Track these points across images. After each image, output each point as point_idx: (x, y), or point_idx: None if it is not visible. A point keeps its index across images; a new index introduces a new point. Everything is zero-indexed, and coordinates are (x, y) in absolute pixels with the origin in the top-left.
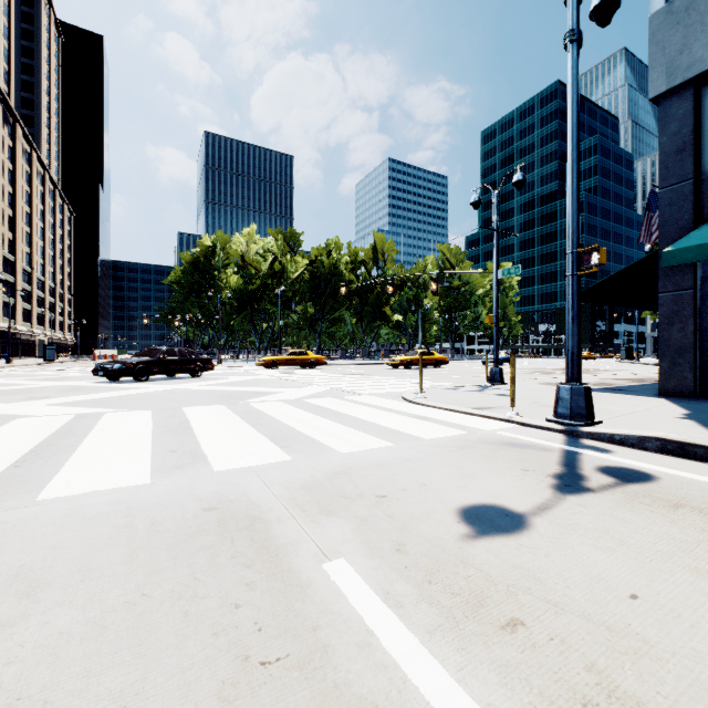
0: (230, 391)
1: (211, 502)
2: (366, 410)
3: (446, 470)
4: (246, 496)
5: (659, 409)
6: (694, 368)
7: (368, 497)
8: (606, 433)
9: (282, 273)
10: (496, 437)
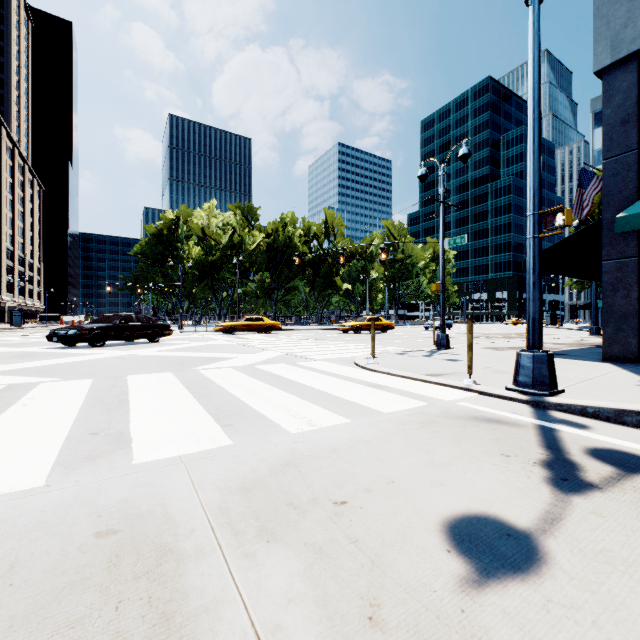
0: (183, 356)
1: (112, 520)
2: (319, 378)
3: (414, 457)
4: (163, 506)
5: (615, 376)
6: (638, 334)
7: (324, 504)
8: (577, 404)
9: (240, 245)
10: (459, 409)
